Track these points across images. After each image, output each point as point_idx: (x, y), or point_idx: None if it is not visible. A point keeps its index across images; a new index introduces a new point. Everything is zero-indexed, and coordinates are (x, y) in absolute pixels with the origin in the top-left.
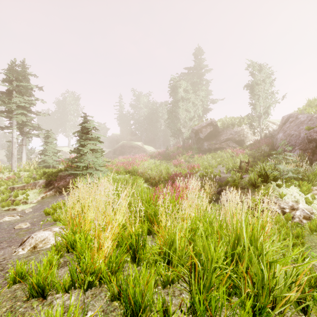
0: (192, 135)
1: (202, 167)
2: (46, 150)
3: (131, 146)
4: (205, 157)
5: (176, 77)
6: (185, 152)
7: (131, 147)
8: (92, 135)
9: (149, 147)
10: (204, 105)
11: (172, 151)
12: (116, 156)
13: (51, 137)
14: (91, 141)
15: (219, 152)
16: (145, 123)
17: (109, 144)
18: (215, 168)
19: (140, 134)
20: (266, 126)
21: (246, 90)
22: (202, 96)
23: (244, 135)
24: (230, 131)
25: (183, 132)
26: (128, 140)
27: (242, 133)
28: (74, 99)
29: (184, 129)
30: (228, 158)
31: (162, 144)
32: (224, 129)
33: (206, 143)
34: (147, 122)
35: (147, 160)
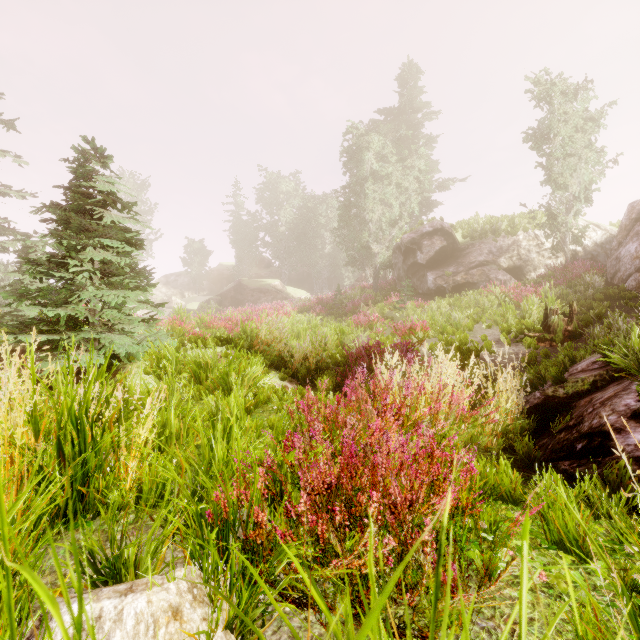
0: (397, 259)
1: (433, 330)
2: (18, 284)
3: (257, 288)
4: (435, 306)
5: (359, 126)
6: (382, 297)
7: (257, 291)
8: (103, 219)
9: (298, 291)
10: (422, 191)
11: (350, 296)
12: (223, 310)
13: (37, 253)
14: (103, 241)
15: (470, 294)
16: (290, 240)
17: (211, 286)
18: (467, 331)
19: (279, 265)
20: (581, 232)
21: (533, 145)
22: (420, 170)
23: (524, 256)
24: (488, 247)
25: (375, 253)
26: (252, 277)
27: (519, 251)
28: (136, 188)
29: (377, 245)
30: (492, 307)
31: (326, 286)
32: (473, 243)
33: (433, 275)
34: (294, 237)
35: (289, 313)
